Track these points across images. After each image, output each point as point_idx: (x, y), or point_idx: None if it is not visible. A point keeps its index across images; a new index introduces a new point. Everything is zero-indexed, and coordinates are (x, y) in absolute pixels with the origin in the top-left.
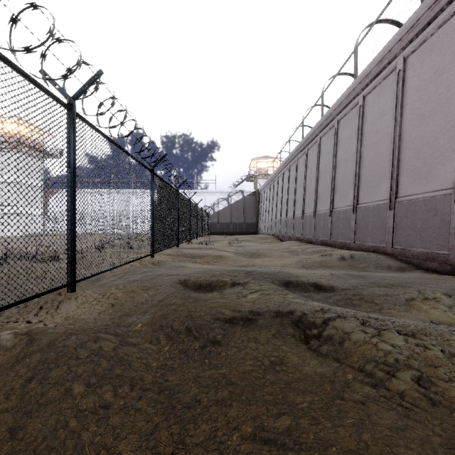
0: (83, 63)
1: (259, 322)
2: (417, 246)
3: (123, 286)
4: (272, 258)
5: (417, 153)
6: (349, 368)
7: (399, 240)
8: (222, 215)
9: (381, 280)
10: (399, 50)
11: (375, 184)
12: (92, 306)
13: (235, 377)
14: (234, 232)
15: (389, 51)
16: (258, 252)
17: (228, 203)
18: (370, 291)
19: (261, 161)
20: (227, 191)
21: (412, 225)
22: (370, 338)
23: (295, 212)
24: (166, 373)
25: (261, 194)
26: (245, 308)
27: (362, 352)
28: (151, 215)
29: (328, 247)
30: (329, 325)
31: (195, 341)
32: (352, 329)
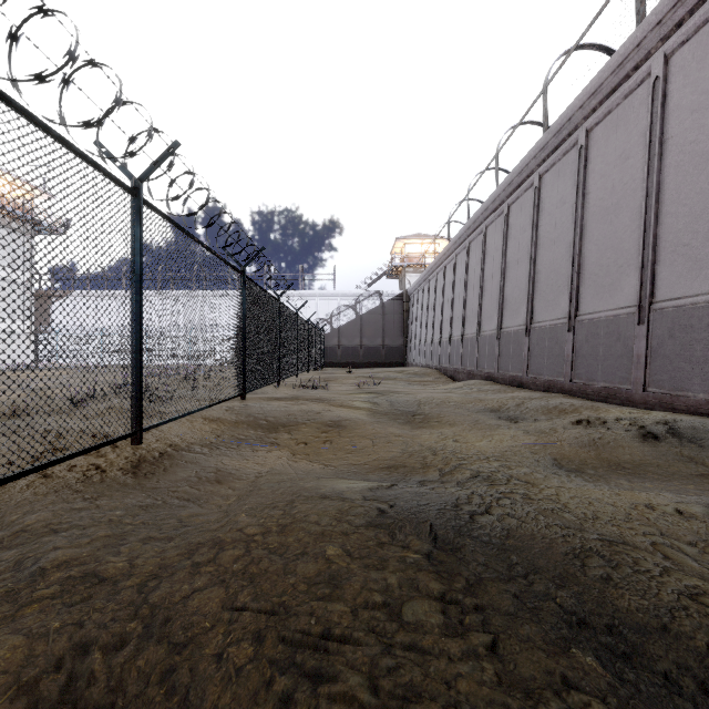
0: None
1: None
2: None
3: None
4: (460, 428)
5: None
6: None
7: None
8: (345, 333)
9: None
10: None
11: None
12: None
13: None
14: (366, 363)
15: None
16: (422, 410)
17: (356, 314)
18: None
19: (413, 241)
20: (354, 293)
21: None
22: None
23: (481, 327)
24: None
25: (412, 298)
26: None
27: None
28: (131, 319)
29: (569, 398)
30: None
31: None
32: None
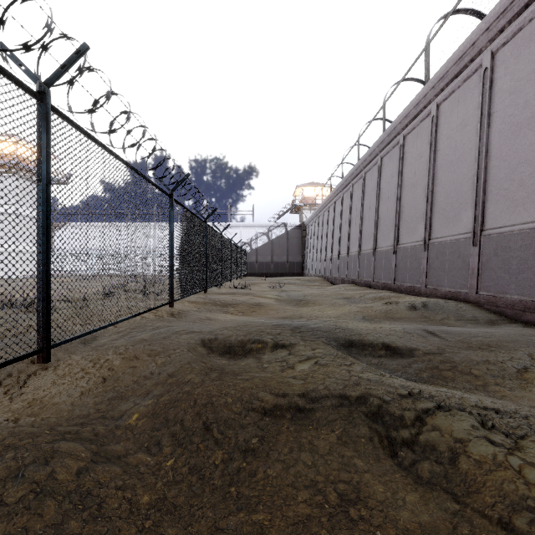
0: (63, 37)
1: (316, 415)
2: (512, 292)
3: (124, 349)
4: (324, 306)
5: (511, 172)
6: (480, 519)
7: (486, 284)
8: (261, 252)
9: (471, 338)
10: (486, 42)
11: (453, 213)
12: (74, 382)
13: (281, 534)
14: (275, 273)
15: (472, 45)
16: (305, 299)
17: (268, 239)
18: (463, 356)
19: (308, 188)
20: (267, 224)
21: (505, 265)
22: (505, 455)
23: (349, 250)
24: (162, 519)
25: (307, 228)
26: (294, 391)
27: (498, 487)
28: (169, 252)
29: (391, 293)
30: (427, 424)
31: (217, 450)
32: (467, 435)
